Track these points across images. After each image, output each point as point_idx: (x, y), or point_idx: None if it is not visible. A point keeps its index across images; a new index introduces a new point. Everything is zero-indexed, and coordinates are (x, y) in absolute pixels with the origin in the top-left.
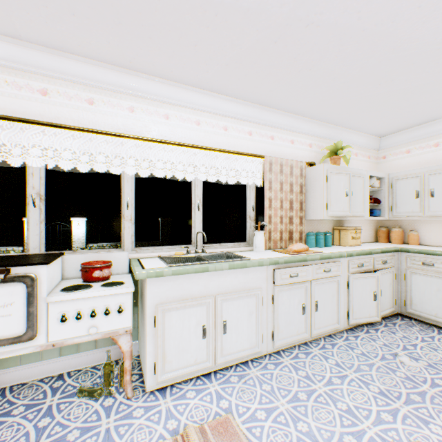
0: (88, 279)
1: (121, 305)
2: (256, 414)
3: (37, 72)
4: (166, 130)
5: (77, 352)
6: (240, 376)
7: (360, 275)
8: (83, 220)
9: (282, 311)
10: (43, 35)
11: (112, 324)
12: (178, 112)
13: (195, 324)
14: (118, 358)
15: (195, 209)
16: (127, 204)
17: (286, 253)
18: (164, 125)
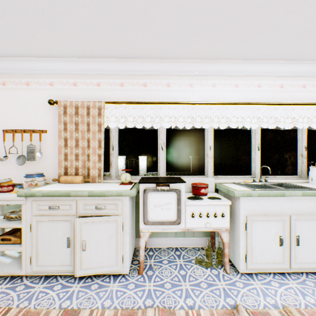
0: (197, 193)
1: (223, 212)
2: None
3: (165, 75)
4: (235, 95)
5: (183, 237)
6: (315, 283)
7: None
8: (145, 157)
9: None
10: (173, 53)
11: (218, 224)
12: (244, 80)
13: (273, 234)
14: (206, 246)
15: (254, 149)
16: (209, 147)
17: None
18: (234, 92)
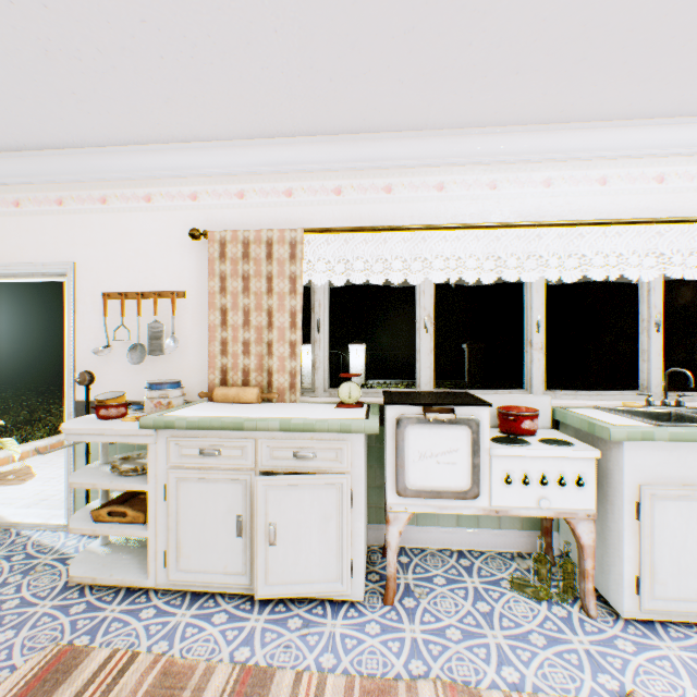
0: (514, 430)
1: (580, 475)
2: None
3: (434, 165)
4: (600, 203)
5: (476, 527)
6: None
7: None
8: (362, 348)
9: None
10: (454, 115)
11: (567, 501)
12: (622, 168)
13: None
14: (528, 551)
15: (647, 330)
16: (536, 326)
17: None
18: (597, 195)
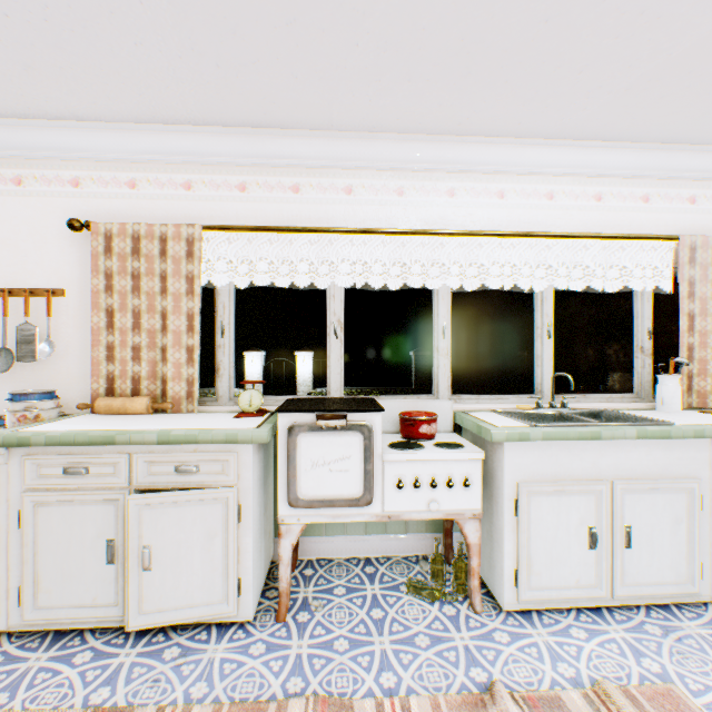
0: (413, 435)
1: (467, 476)
2: None
3: (342, 167)
4: (499, 215)
5: (384, 533)
6: (663, 628)
7: None
8: (310, 355)
9: None
10: (358, 118)
11: (456, 502)
12: (518, 184)
13: (577, 523)
14: (433, 553)
15: (541, 337)
16: (442, 332)
17: None
18: (496, 208)
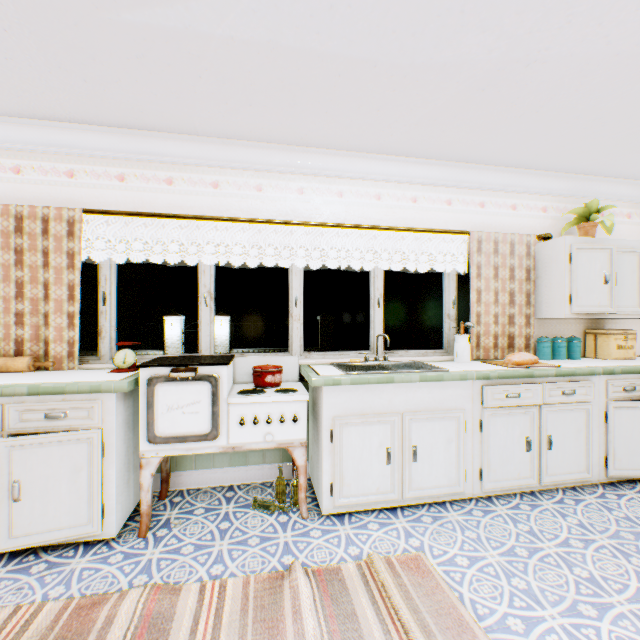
0: (261, 384)
1: (296, 414)
2: (455, 559)
3: (210, 165)
4: (339, 210)
5: (246, 465)
6: (435, 517)
7: (627, 404)
8: (227, 319)
9: (495, 444)
10: (218, 128)
11: (287, 434)
12: (354, 186)
13: (377, 446)
14: (286, 478)
15: (374, 306)
16: (295, 302)
17: (502, 366)
18: (336, 205)
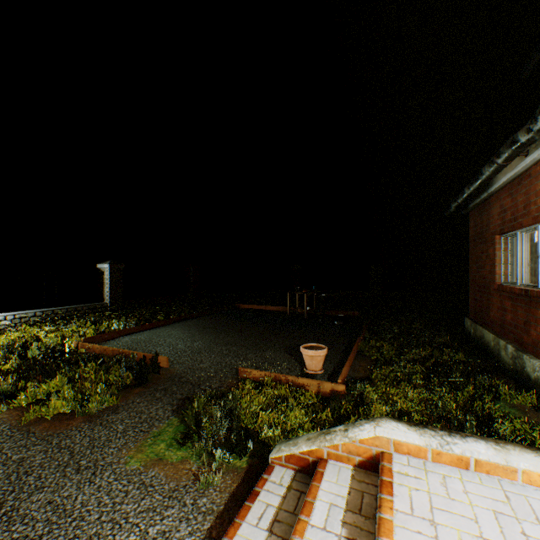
0: None
1: None
2: None
3: None
4: None
5: None
6: None
7: None
8: None
9: None
10: None
11: None
12: None
13: None
14: None
15: None
16: None
17: None
18: None
